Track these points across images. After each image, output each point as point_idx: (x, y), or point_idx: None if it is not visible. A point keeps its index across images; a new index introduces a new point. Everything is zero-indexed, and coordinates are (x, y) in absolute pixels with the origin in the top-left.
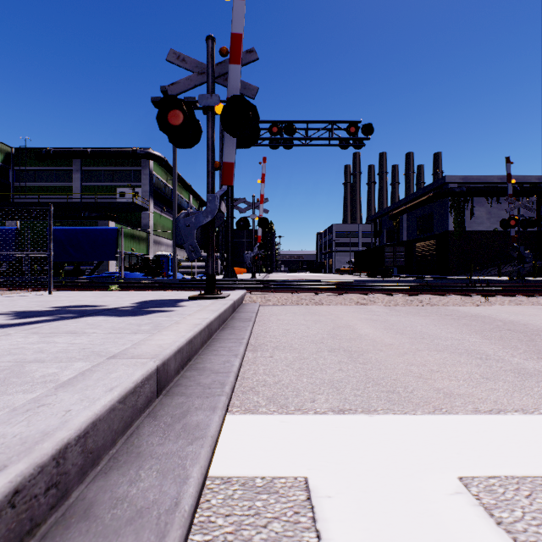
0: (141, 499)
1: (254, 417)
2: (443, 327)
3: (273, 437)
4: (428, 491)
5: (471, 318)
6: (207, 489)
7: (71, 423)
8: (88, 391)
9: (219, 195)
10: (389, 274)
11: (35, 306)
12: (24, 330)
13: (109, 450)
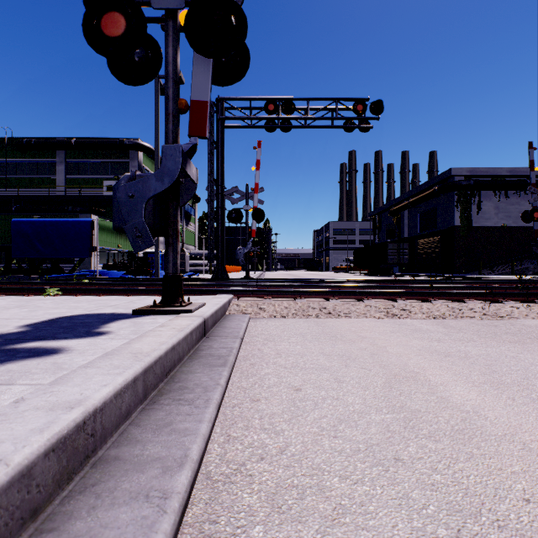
0: None
1: None
2: None
3: None
4: None
5: None
6: None
7: None
8: None
9: (185, 150)
10: (391, 272)
11: None
12: None
13: None
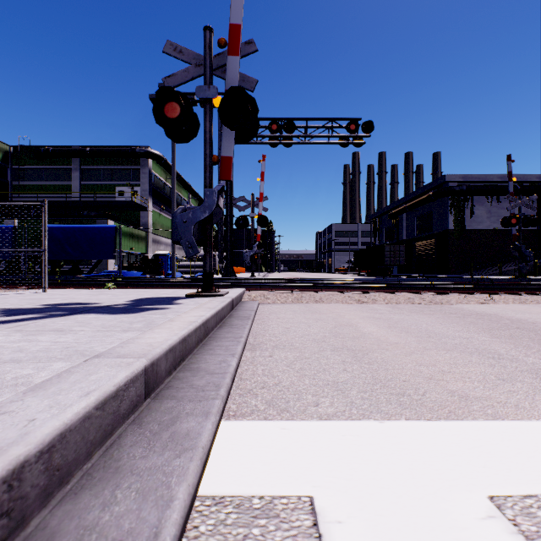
0: (113, 528)
1: (252, 424)
2: (449, 325)
3: (272, 447)
4: (456, 515)
5: (476, 316)
6: (195, 513)
7: (31, 436)
8: (60, 396)
9: (217, 190)
10: (388, 273)
11: (25, 304)
12: (8, 328)
13: (83, 464)
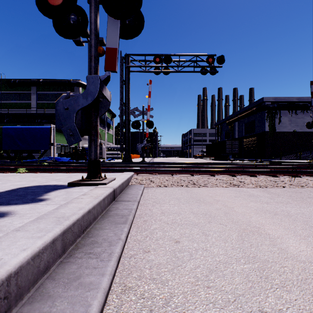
0: None
1: None
2: None
3: None
4: None
5: None
6: None
7: None
8: None
9: (102, 79)
10: (228, 158)
11: None
12: None
13: None
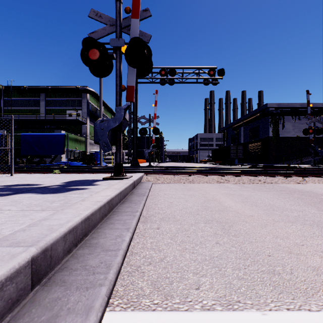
0: None
1: (135, 317)
2: (284, 200)
3: None
4: None
5: (299, 192)
6: None
7: None
8: None
9: (124, 108)
10: (232, 163)
11: None
12: None
13: None
